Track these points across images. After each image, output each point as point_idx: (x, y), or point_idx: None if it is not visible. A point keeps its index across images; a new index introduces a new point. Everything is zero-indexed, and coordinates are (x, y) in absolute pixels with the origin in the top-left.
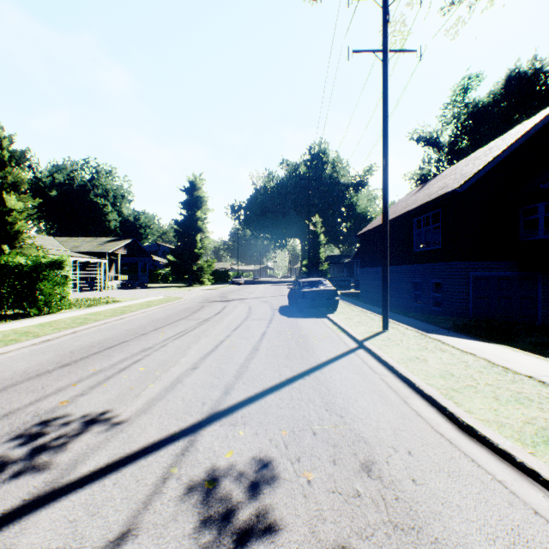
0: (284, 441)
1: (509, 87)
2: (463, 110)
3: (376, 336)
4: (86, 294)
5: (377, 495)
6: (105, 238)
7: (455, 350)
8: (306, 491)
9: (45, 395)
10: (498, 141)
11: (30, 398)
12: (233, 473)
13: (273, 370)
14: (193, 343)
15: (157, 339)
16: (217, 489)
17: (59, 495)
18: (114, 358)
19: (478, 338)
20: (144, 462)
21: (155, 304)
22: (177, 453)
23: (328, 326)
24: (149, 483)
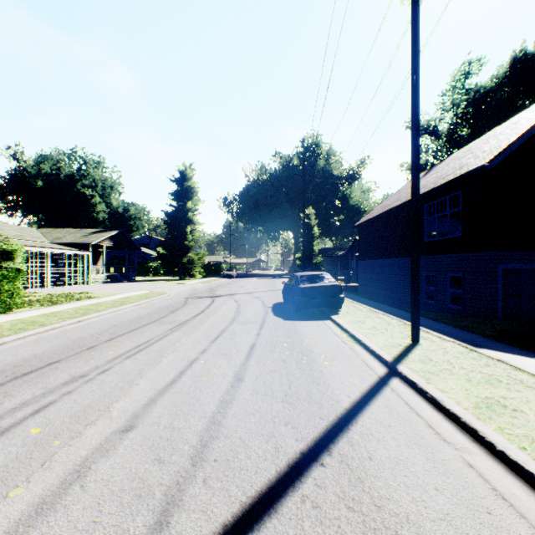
0: None
1: (514, 70)
2: (465, 95)
3: (409, 354)
4: (64, 289)
5: None
6: (91, 230)
7: None
8: None
9: None
10: (525, 114)
11: None
12: None
13: (263, 434)
14: (150, 366)
15: (103, 357)
16: None
17: None
18: (9, 402)
19: None
20: None
21: (130, 302)
22: None
23: (335, 333)
24: None
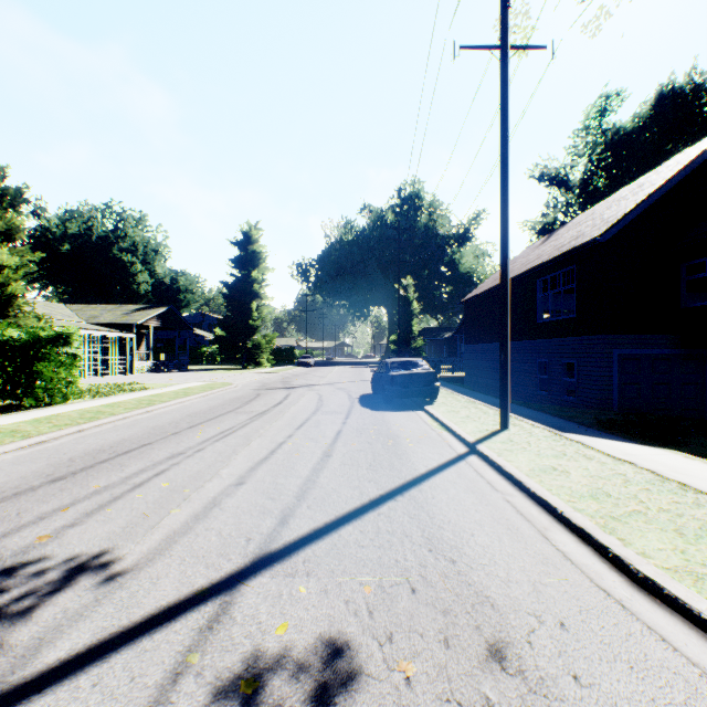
0: (367, 604)
1: (661, 108)
2: (600, 138)
3: (492, 437)
4: (106, 379)
5: None
6: (133, 306)
7: (606, 457)
8: (404, 699)
9: (19, 525)
10: (651, 176)
11: None
12: (287, 665)
13: (351, 486)
14: (241, 446)
15: (192, 440)
16: (259, 695)
17: None
18: (128, 469)
19: (633, 439)
20: (147, 644)
21: (195, 393)
22: (200, 626)
23: (425, 422)
24: (150, 683)
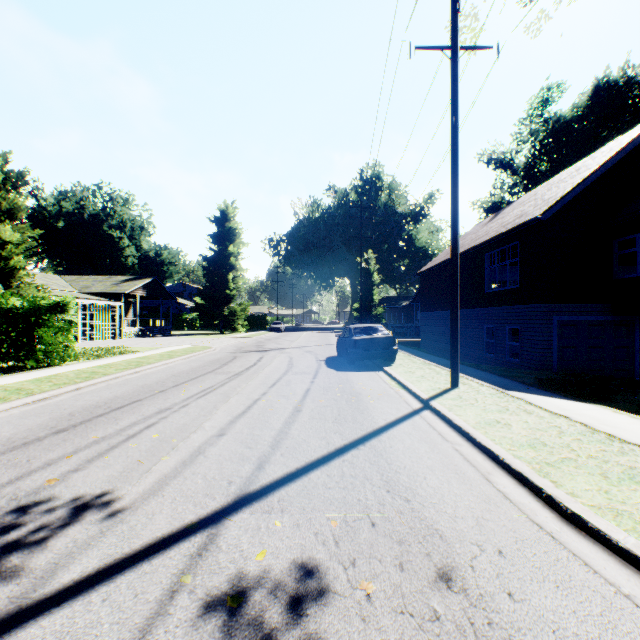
0: (334, 535)
1: (597, 98)
2: (542, 126)
3: (444, 394)
4: (97, 343)
5: (462, 618)
6: (121, 277)
7: (544, 411)
8: (365, 611)
9: (30, 470)
10: (587, 161)
11: (10, 475)
12: (266, 584)
13: (319, 437)
14: (221, 403)
15: (177, 397)
16: (243, 608)
17: (26, 618)
18: (122, 422)
19: (569, 396)
20: (147, 567)
21: (178, 355)
22: (191, 553)
23: (385, 381)
24: (151, 599)
